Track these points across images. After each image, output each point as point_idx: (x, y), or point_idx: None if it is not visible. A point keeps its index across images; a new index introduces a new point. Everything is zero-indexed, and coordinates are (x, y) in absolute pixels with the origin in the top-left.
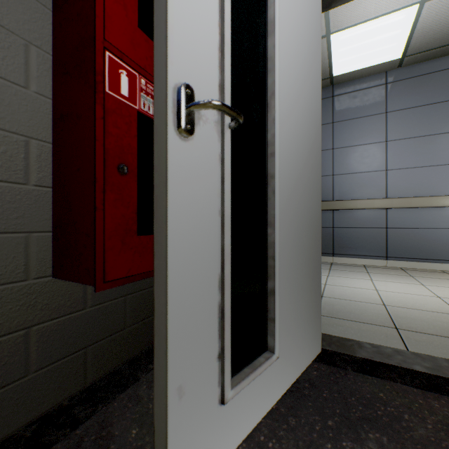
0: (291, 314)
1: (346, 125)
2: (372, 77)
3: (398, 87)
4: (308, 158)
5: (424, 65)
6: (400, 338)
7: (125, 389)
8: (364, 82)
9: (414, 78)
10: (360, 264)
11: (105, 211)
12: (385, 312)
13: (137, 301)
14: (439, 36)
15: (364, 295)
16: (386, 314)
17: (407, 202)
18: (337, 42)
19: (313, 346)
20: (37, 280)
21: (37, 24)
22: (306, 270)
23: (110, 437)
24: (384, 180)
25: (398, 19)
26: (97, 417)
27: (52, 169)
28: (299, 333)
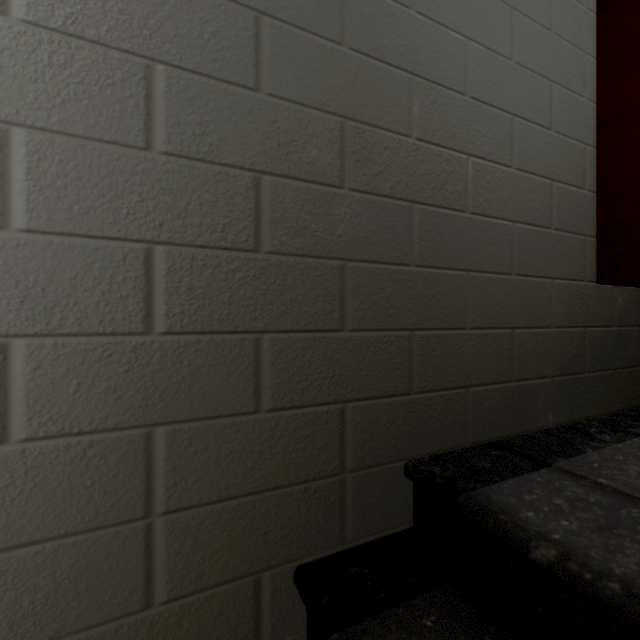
0: None
1: None
2: None
3: None
4: None
5: None
6: None
7: None
8: None
9: None
10: None
11: None
12: None
13: None
14: None
15: None
16: None
17: None
18: None
19: None
20: (587, 284)
21: (587, 33)
22: None
23: None
24: None
25: None
26: None
27: (595, 174)
28: None
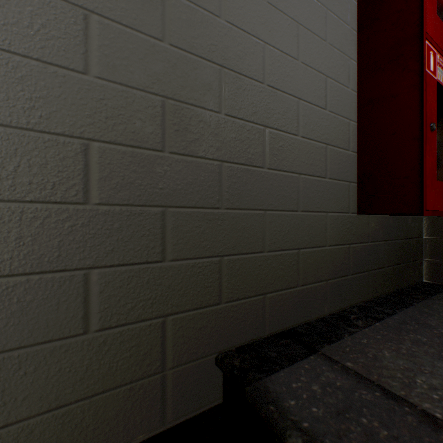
0: None
1: None
2: None
3: None
4: None
5: None
6: None
7: (407, 307)
8: None
9: None
10: None
11: (425, 158)
12: None
13: (389, 248)
14: None
15: None
16: None
17: None
18: None
19: None
20: (351, 215)
21: (351, 44)
22: None
23: (429, 325)
24: None
25: None
26: (401, 314)
27: (356, 140)
28: None
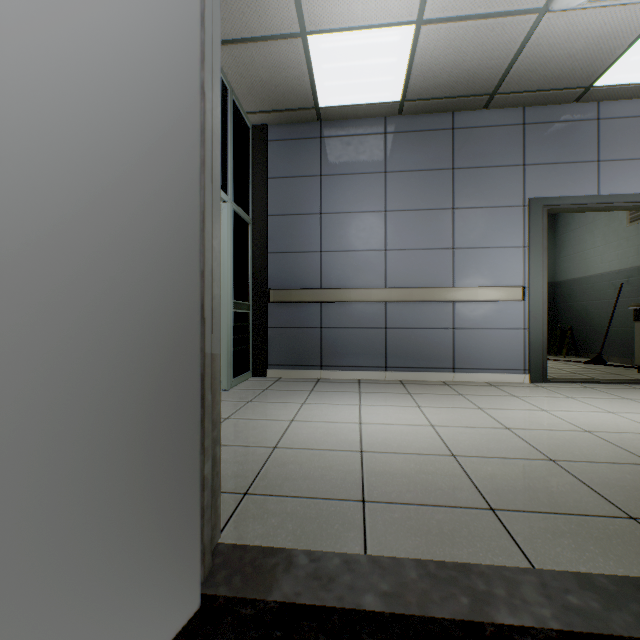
0: (33, 601)
1: (338, 182)
2: (369, 121)
3: (399, 141)
4: (139, 182)
5: (426, 118)
6: (362, 524)
7: None
8: (360, 125)
9: (416, 133)
10: (355, 379)
11: None
12: (358, 467)
13: None
14: (440, 82)
15: (341, 435)
16: (358, 471)
17: (409, 294)
18: (319, 51)
19: (167, 617)
20: None
21: None
22: (127, 452)
23: None
24: (383, 263)
25: (393, 41)
26: None
27: None
28: (91, 626)
